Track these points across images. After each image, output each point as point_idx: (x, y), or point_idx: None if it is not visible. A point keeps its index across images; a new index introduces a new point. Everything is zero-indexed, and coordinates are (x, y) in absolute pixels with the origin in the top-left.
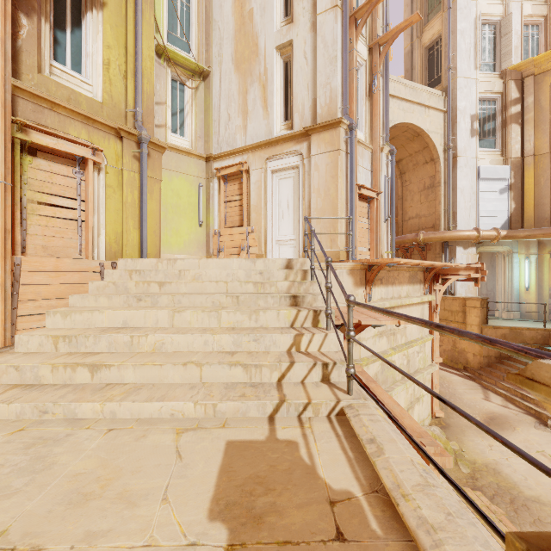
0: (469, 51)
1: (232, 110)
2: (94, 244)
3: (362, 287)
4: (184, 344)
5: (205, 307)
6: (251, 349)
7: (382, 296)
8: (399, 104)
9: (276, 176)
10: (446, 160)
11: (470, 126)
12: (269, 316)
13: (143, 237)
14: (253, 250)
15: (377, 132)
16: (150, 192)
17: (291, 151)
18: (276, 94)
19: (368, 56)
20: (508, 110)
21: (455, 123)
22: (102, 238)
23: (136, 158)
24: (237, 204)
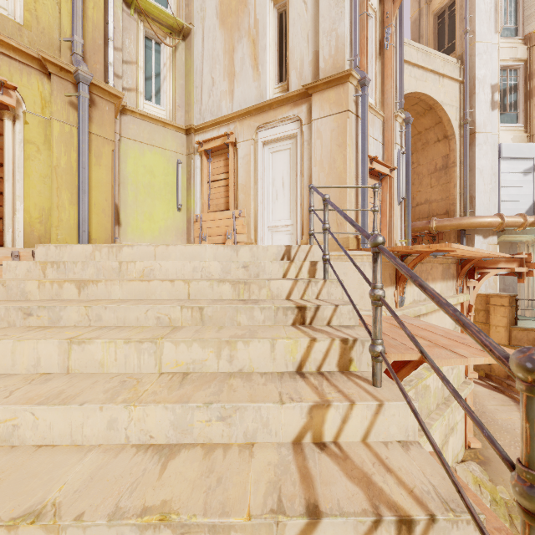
0: (489, 11)
1: (217, 73)
2: (5, 225)
3: (392, 287)
4: (63, 428)
5: (139, 330)
6: (214, 437)
7: (415, 298)
8: (410, 71)
9: (269, 149)
10: (462, 137)
11: (490, 97)
12: (254, 350)
13: (81, 215)
14: (241, 239)
15: (390, 96)
16: (96, 155)
17: (287, 117)
18: (269, 50)
19: (379, 6)
20: (533, 80)
21: (472, 94)
22: (18, 217)
23: (74, 107)
24: (222, 184)
